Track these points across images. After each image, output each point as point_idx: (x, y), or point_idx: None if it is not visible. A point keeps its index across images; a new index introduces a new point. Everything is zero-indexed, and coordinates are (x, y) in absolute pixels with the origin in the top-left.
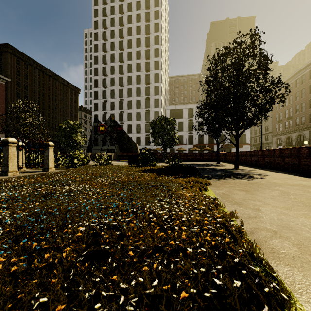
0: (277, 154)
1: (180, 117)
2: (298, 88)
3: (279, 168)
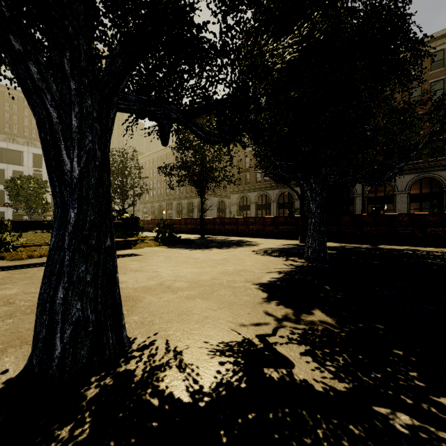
0: (146, 222)
1: (16, 163)
2: (159, 164)
3: (146, 230)
